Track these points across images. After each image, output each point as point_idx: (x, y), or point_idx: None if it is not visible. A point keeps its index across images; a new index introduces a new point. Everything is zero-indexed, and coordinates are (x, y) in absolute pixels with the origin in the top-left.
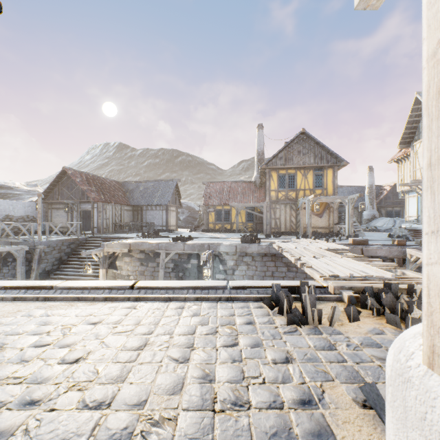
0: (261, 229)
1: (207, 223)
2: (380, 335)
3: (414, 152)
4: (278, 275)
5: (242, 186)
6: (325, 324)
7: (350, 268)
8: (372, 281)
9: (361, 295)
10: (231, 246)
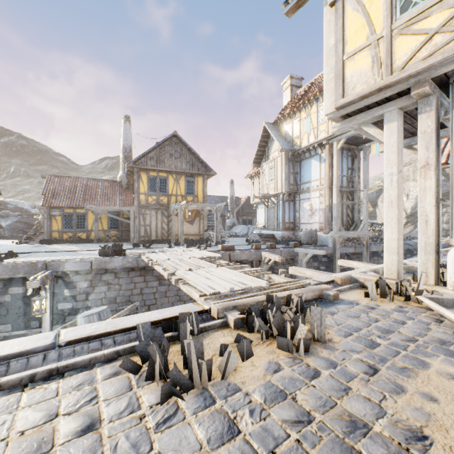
0: (128, 238)
1: (49, 231)
2: (279, 373)
3: (263, 171)
4: (149, 291)
5: (103, 186)
6: (216, 376)
7: (229, 280)
8: (253, 293)
9: (249, 316)
10: (83, 262)
